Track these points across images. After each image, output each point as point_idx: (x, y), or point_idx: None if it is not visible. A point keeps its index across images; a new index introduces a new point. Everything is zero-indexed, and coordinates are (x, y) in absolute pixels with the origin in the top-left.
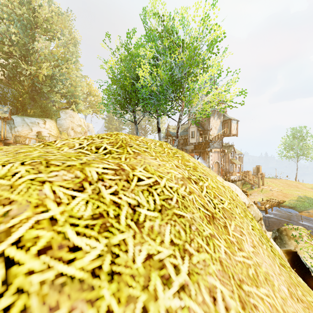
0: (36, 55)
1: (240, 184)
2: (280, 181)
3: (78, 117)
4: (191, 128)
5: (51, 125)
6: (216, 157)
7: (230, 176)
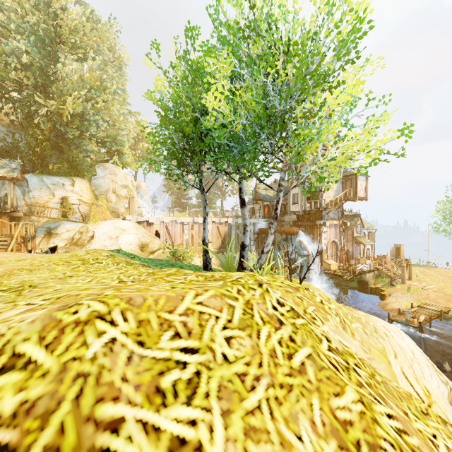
0: (60, 84)
1: (372, 277)
2: (437, 271)
3: (122, 173)
4: (293, 189)
5: (82, 188)
6: (333, 234)
7: (355, 264)
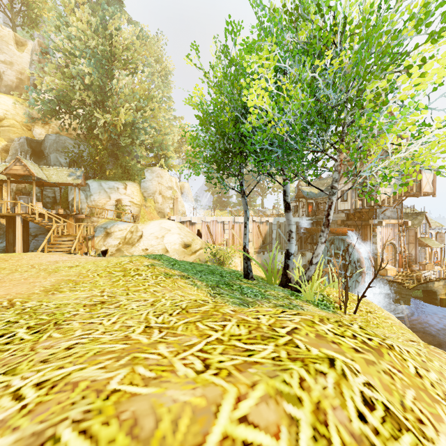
0: (115, 98)
1: (442, 286)
2: None
3: (167, 176)
4: (341, 185)
5: (133, 190)
6: (390, 235)
7: (419, 270)
